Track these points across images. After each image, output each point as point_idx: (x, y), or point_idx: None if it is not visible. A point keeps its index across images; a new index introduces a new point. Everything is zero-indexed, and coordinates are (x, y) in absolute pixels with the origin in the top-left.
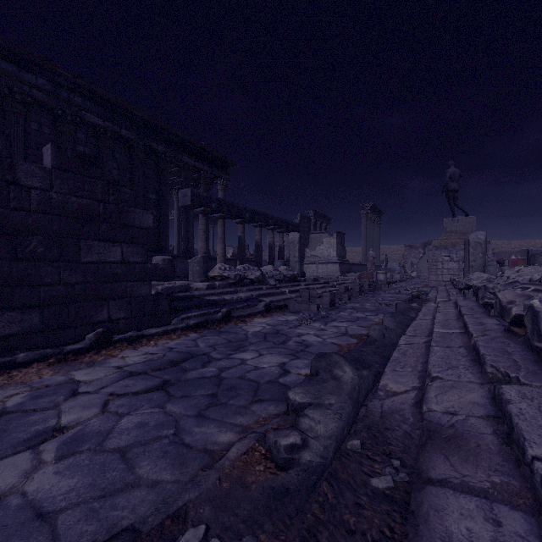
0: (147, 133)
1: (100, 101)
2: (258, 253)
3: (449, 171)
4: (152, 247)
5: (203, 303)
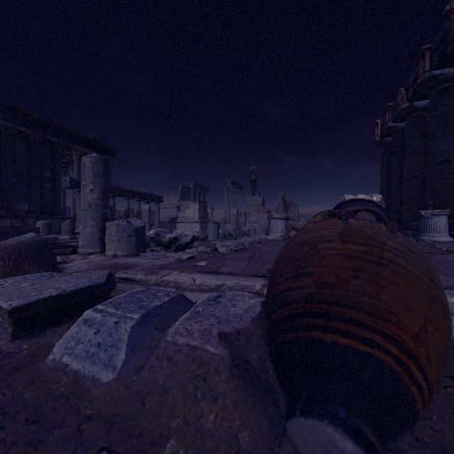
0: (43, 129)
1: (2, 107)
2: (127, 217)
3: (251, 168)
4: (47, 211)
5: (63, 246)
